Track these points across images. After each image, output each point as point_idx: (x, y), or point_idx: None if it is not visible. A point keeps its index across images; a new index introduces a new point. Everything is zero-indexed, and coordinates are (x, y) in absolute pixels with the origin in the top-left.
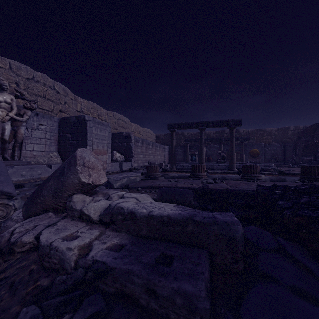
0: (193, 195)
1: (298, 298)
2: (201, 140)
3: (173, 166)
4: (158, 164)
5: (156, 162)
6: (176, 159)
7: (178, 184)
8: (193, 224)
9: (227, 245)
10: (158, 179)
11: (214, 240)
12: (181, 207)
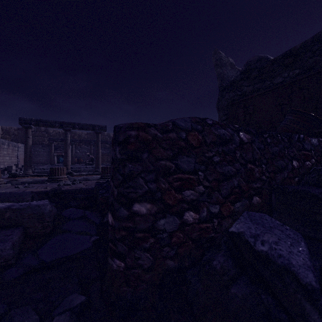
0: (31, 195)
1: (78, 235)
2: (66, 141)
3: (28, 169)
4: (5, 167)
5: (2, 165)
6: (37, 161)
7: (29, 189)
8: (10, 211)
9: (38, 219)
10: (0, 186)
11: (28, 218)
12: (5, 203)
